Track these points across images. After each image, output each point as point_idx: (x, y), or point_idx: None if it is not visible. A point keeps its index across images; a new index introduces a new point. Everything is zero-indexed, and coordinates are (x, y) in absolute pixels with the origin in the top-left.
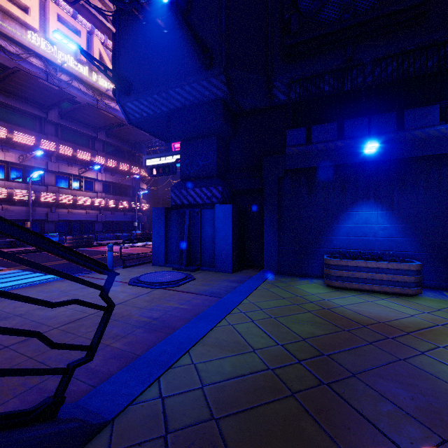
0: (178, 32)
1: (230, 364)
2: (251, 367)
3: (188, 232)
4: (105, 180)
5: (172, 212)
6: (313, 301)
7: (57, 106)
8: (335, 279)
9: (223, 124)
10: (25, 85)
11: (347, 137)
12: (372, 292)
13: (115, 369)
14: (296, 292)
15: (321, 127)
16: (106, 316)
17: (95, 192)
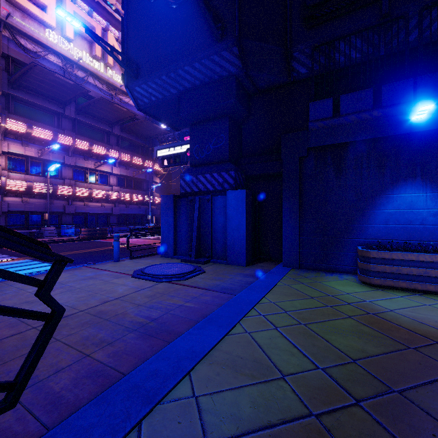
0: (187, 5)
1: (249, 400)
2: (282, 408)
3: (198, 221)
4: (119, 174)
5: (181, 200)
6: (351, 302)
7: (74, 102)
8: (374, 275)
9: (236, 103)
10: (43, 80)
11: (385, 105)
12: (425, 292)
13: (85, 396)
14: (325, 290)
15: (352, 95)
16: (46, 329)
17: (110, 186)
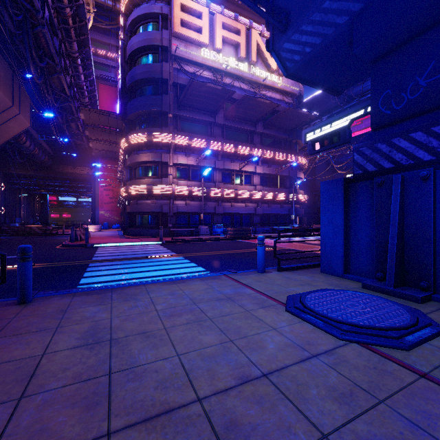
0: None
1: None
2: None
3: (399, 219)
4: (262, 172)
5: (358, 185)
6: None
7: (223, 109)
8: None
9: None
10: (199, 95)
11: None
12: None
13: None
14: None
15: None
16: None
17: (253, 186)
